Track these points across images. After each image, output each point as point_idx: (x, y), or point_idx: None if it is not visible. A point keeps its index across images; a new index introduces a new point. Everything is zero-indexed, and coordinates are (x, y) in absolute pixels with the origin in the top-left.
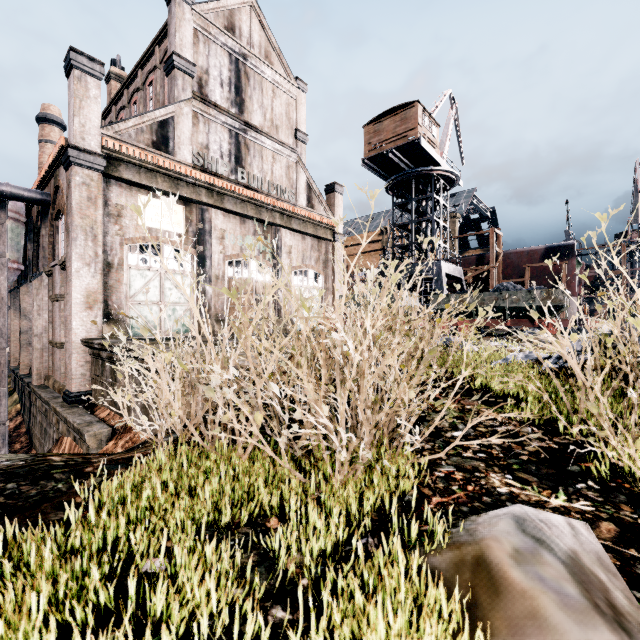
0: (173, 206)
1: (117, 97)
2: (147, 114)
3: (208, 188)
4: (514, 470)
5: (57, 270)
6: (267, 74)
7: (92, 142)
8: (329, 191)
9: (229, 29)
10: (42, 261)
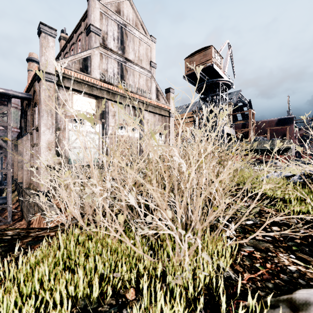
0: (90, 100)
1: (64, 48)
2: (77, 54)
3: (107, 91)
4: (294, 251)
5: (34, 131)
6: (136, 34)
7: (50, 68)
8: (167, 92)
9: (117, 12)
10: (28, 127)
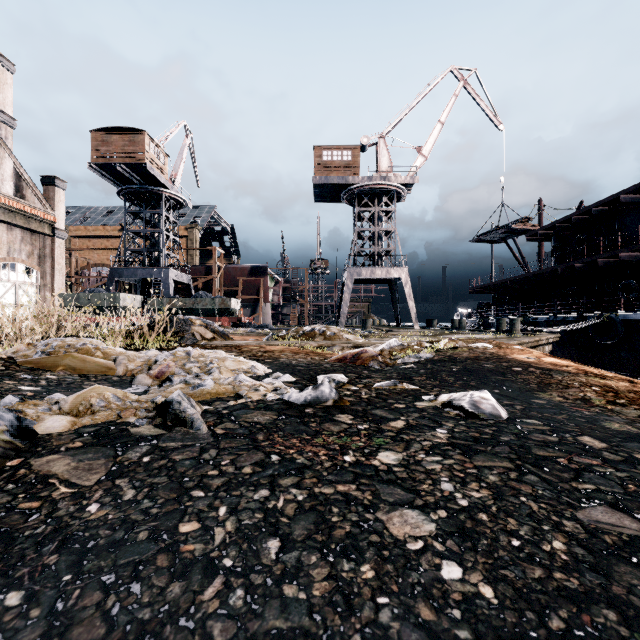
0: None
1: None
2: None
3: None
4: None
5: None
6: None
7: None
8: (47, 183)
9: None
10: None
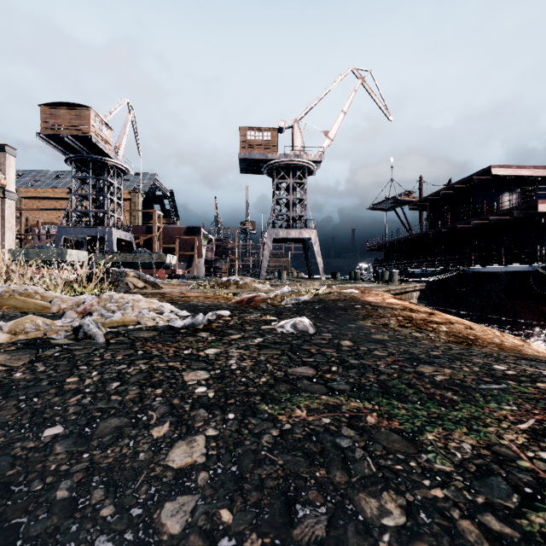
0: None
1: None
2: None
3: None
4: None
5: None
6: None
7: None
8: None
9: None
10: None
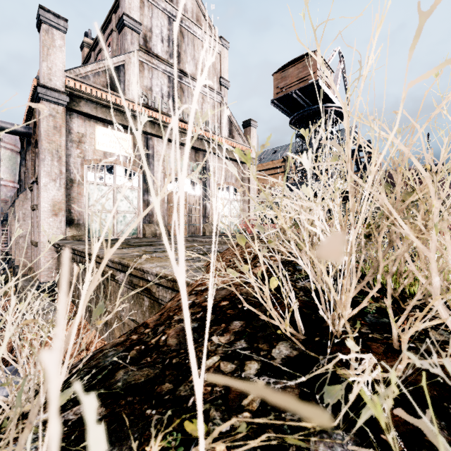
0: (124, 135)
1: (87, 58)
2: (102, 61)
3: (151, 121)
4: None
5: (35, 186)
6: (198, 33)
7: (57, 82)
8: (246, 126)
9: None
10: (26, 180)
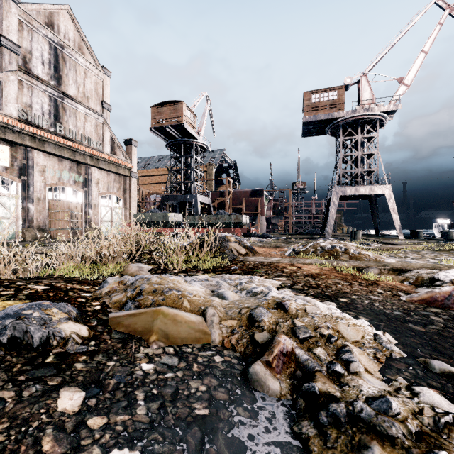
0: (0, 146)
1: None
2: None
3: (31, 136)
4: (150, 264)
5: None
6: (80, 61)
7: None
8: (127, 144)
9: (49, 25)
10: None
